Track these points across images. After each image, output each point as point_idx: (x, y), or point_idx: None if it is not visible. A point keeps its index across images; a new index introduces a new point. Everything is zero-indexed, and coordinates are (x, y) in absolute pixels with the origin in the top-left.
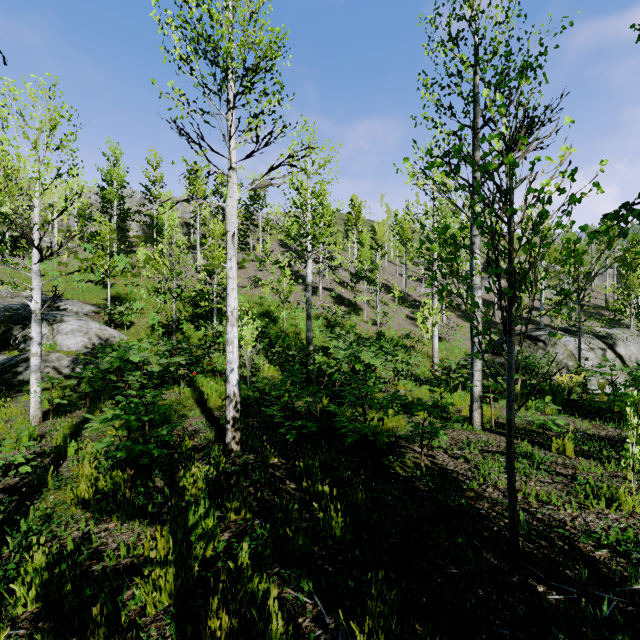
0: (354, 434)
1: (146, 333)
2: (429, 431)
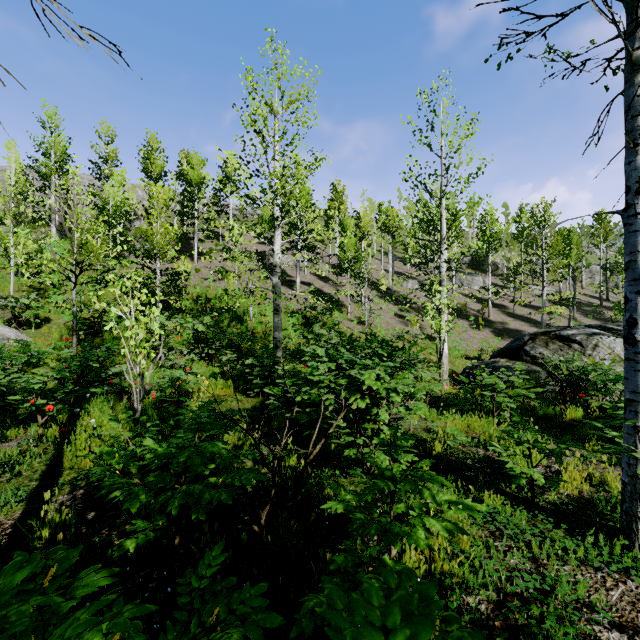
0: None
1: (61, 333)
2: None
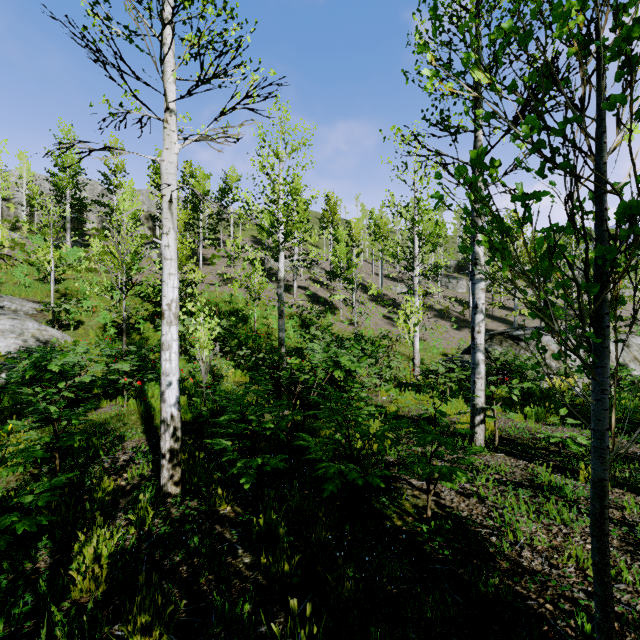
0: (336, 475)
1: (96, 334)
2: (441, 471)
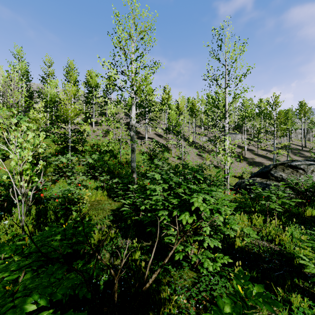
0: None
1: None
2: None
